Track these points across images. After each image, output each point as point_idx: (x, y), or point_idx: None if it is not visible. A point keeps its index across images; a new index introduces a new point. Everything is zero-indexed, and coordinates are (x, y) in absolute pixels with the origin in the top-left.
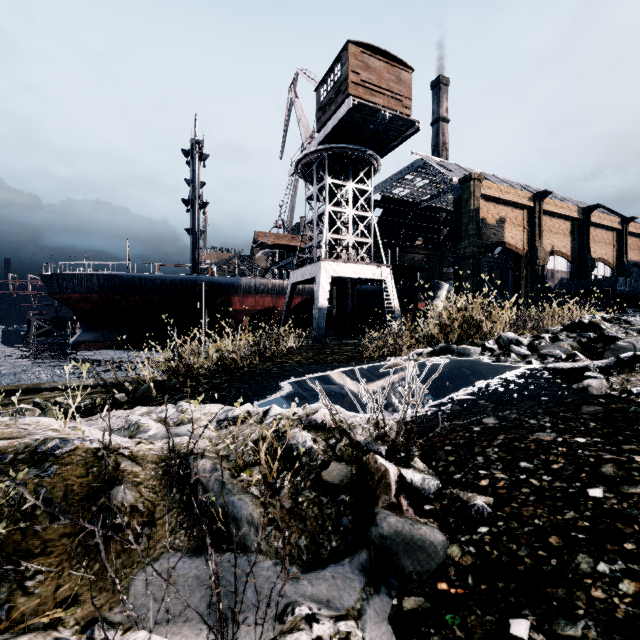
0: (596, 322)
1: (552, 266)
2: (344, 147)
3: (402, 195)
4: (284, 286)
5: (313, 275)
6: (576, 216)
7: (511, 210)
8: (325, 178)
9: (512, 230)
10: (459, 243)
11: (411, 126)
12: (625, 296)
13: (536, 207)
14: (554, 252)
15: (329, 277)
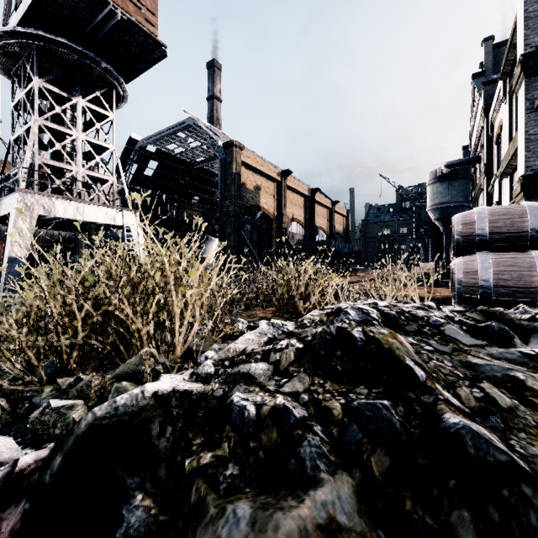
0: (387, 342)
1: (293, 230)
2: (63, 43)
3: (177, 152)
4: (2, 228)
5: (7, 211)
6: (307, 194)
7: (265, 180)
8: (33, 78)
9: (266, 197)
10: (224, 202)
11: (157, 48)
12: (335, 254)
13: (282, 182)
14: (294, 219)
15: (33, 216)
